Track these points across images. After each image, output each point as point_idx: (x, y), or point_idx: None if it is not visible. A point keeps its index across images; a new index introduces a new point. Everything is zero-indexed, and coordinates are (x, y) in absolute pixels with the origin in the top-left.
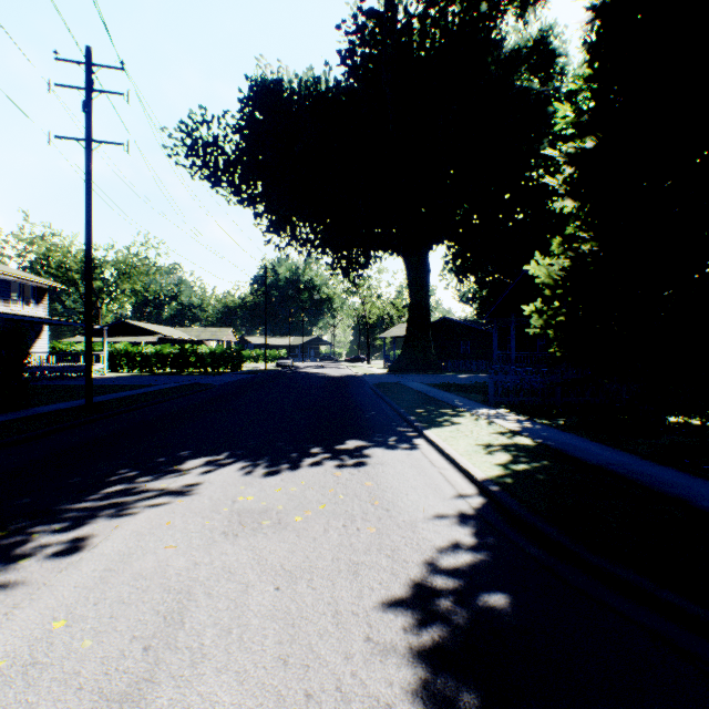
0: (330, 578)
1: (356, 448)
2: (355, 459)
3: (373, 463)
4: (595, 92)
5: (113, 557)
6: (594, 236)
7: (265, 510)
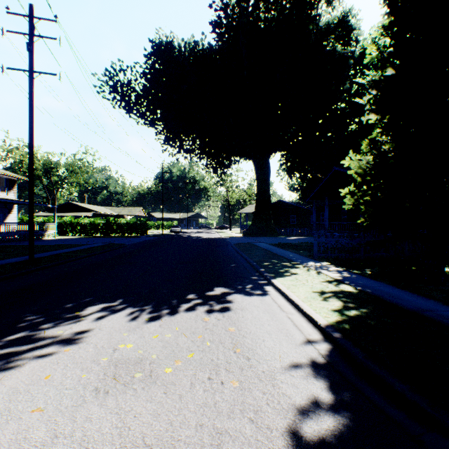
0: None
1: (221, 294)
2: (220, 304)
3: (235, 308)
4: (395, 33)
5: None
6: (391, 139)
7: (140, 359)
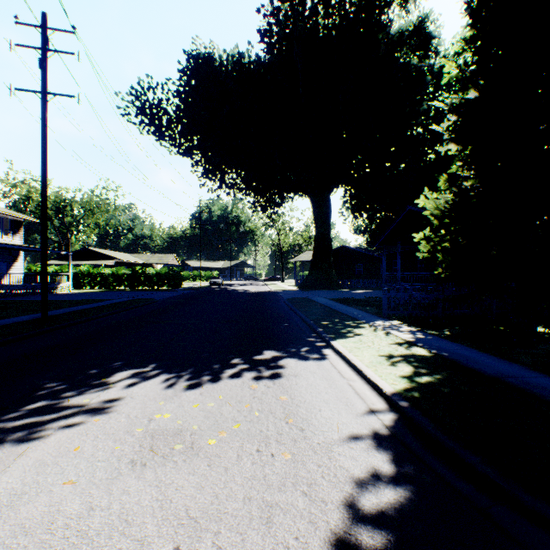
0: (240, 531)
1: (271, 358)
2: (270, 370)
3: (287, 375)
4: (478, 49)
5: (1, 499)
6: (475, 174)
7: (179, 430)
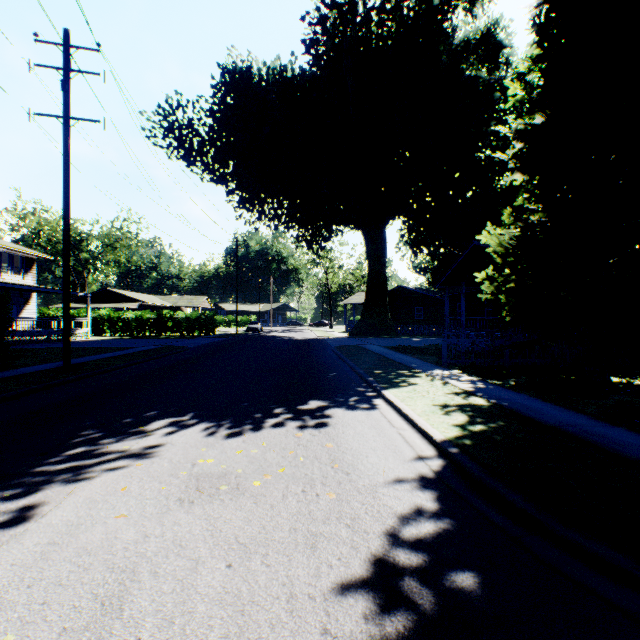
0: (286, 553)
1: (317, 408)
2: (316, 419)
3: (334, 424)
4: (544, 70)
5: (60, 529)
6: (542, 207)
7: (224, 473)
